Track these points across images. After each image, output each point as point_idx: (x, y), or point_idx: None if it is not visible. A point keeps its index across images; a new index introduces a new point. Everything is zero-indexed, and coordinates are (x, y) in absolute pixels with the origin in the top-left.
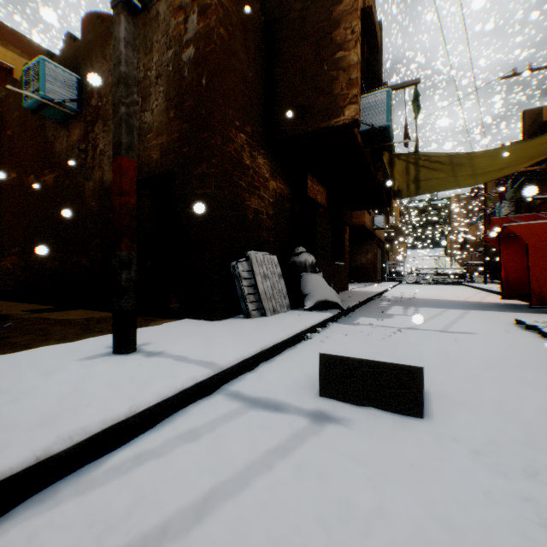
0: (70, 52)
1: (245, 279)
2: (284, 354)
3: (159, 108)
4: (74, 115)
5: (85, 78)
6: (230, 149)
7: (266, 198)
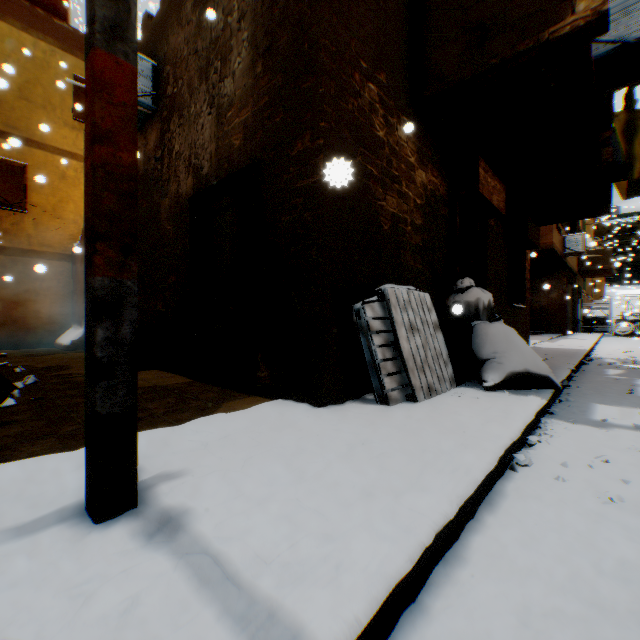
0: (147, 36)
1: (378, 334)
2: (481, 523)
3: (242, 66)
4: (149, 115)
5: (160, 62)
6: (351, 107)
7: (410, 198)
